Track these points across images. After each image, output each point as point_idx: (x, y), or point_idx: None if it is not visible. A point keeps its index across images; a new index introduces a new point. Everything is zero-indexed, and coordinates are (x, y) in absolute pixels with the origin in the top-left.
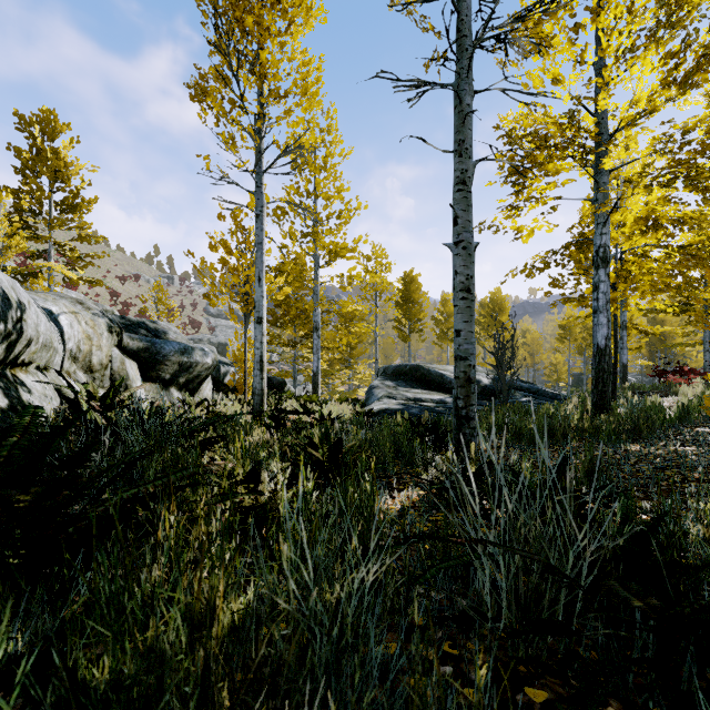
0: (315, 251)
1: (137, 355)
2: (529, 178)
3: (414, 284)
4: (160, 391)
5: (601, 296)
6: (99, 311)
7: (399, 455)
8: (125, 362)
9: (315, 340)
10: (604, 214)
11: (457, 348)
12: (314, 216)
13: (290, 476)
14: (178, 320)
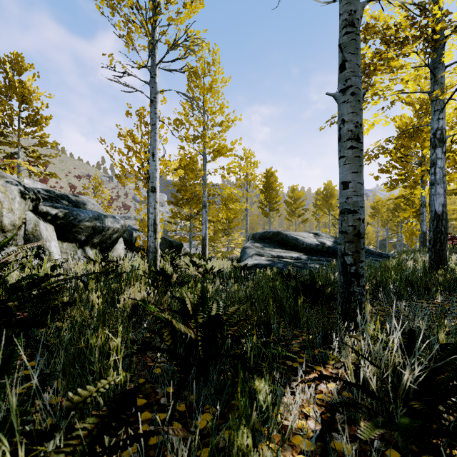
0: (203, 149)
1: (54, 220)
2: (377, 73)
3: (272, 177)
4: (76, 249)
5: (439, 171)
6: (14, 180)
7: (283, 314)
8: (40, 224)
9: (204, 214)
10: (440, 102)
11: (344, 201)
12: (203, 124)
13: (110, 412)
14: (115, 204)
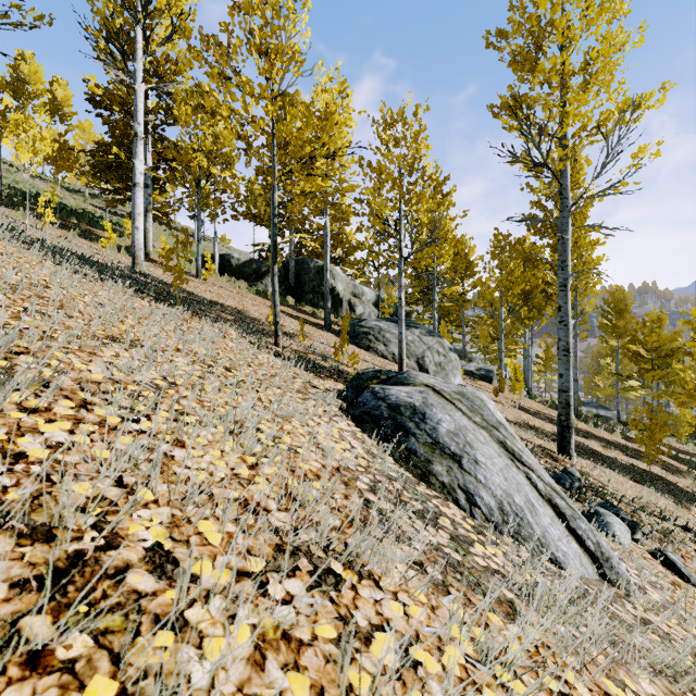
0: None
1: None
2: None
3: None
4: None
5: None
6: None
7: None
8: None
9: None
10: None
11: None
12: None
13: None
14: None
